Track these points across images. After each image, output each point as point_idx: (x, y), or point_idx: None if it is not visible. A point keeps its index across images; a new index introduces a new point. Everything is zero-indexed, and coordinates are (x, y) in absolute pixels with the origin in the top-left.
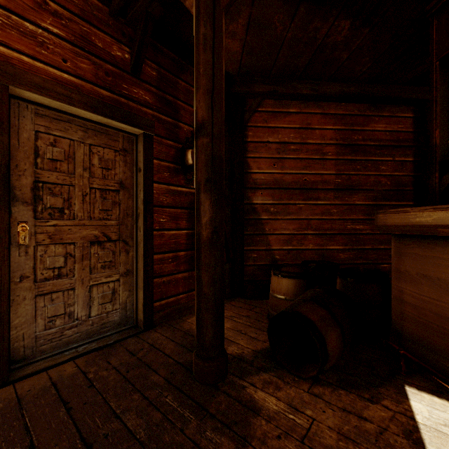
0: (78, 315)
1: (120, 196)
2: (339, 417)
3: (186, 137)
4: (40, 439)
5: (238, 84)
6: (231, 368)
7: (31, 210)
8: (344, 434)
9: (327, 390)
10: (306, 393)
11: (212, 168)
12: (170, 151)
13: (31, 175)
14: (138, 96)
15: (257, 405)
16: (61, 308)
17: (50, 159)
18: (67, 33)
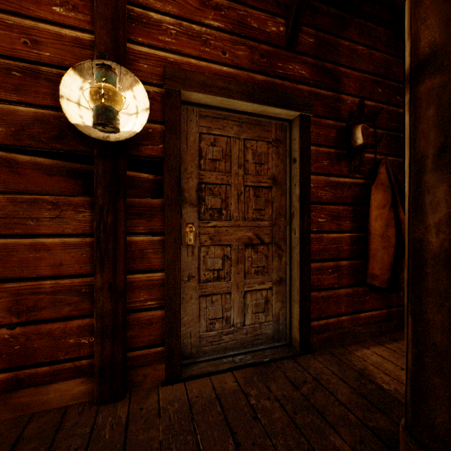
0: (234, 321)
1: (272, 193)
2: None
3: (350, 111)
4: None
5: None
6: None
7: (196, 212)
8: None
9: None
10: None
11: None
12: (329, 132)
13: (196, 177)
14: (293, 73)
15: None
16: (219, 311)
17: (211, 159)
18: (226, 23)
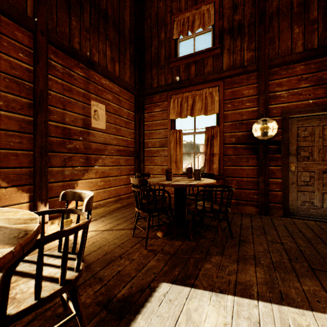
0: (316, 204)
1: None
2: None
3: None
4: (302, 230)
5: None
6: None
7: (295, 158)
8: None
9: None
10: None
11: None
12: None
13: (295, 145)
14: None
15: None
16: (307, 199)
17: (303, 137)
18: (310, 83)
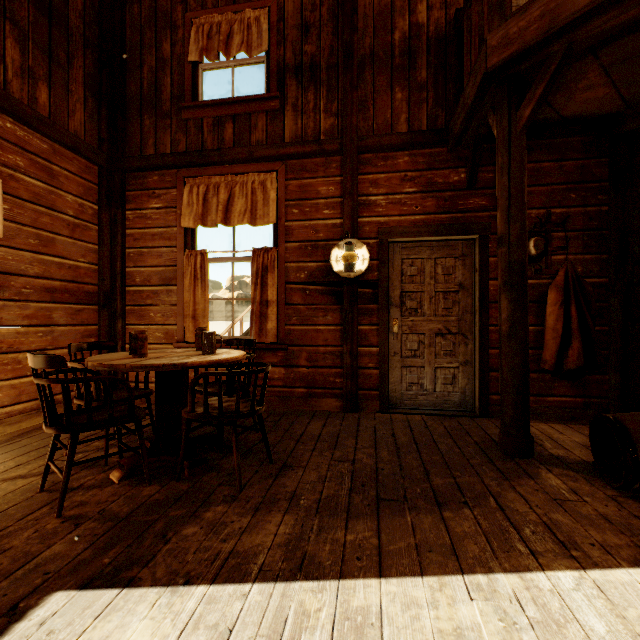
0: (427, 387)
1: (459, 295)
2: (619, 513)
3: (532, 223)
4: (397, 433)
5: (629, 119)
6: (538, 457)
7: (399, 311)
8: (606, 517)
9: (638, 505)
10: (604, 494)
11: (508, 273)
12: None
13: (399, 288)
14: (473, 205)
15: (538, 476)
16: (415, 379)
17: (409, 276)
18: (418, 187)
